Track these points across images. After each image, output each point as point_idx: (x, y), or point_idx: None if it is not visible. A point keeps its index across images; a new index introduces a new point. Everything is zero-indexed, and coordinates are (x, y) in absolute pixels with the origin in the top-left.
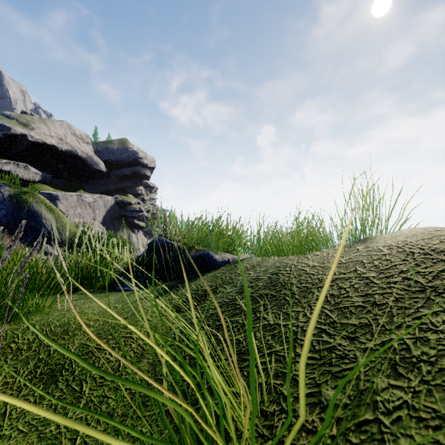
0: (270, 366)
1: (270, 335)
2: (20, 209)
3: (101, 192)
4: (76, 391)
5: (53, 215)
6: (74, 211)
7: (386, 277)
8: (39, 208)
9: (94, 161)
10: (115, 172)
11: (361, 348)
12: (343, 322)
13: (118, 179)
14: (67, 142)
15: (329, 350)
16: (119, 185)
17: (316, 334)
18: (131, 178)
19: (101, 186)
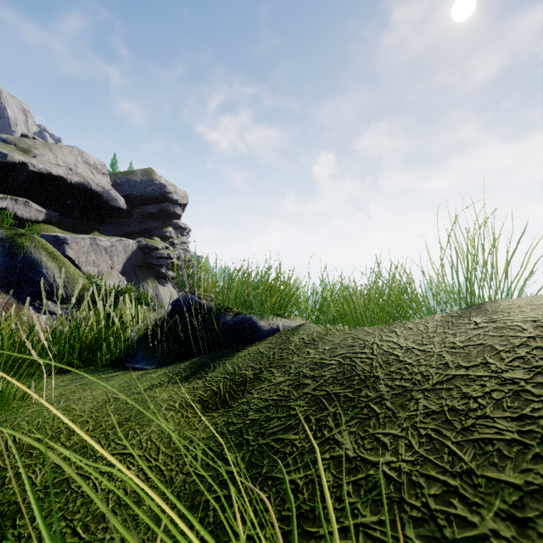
0: None
1: (351, 482)
2: (14, 256)
3: (121, 234)
4: None
5: (57, 264)
6: (86, 257)
7: None
8: (39, 255)
9: (112, 196)
10: (137, 210)
11: None
12: (491, 476)
13: (142, 218)
14: (77, 173)
15: None
16: (143, 225)
17: (440, 495)
18: (157, 217)
19: (121, 227)
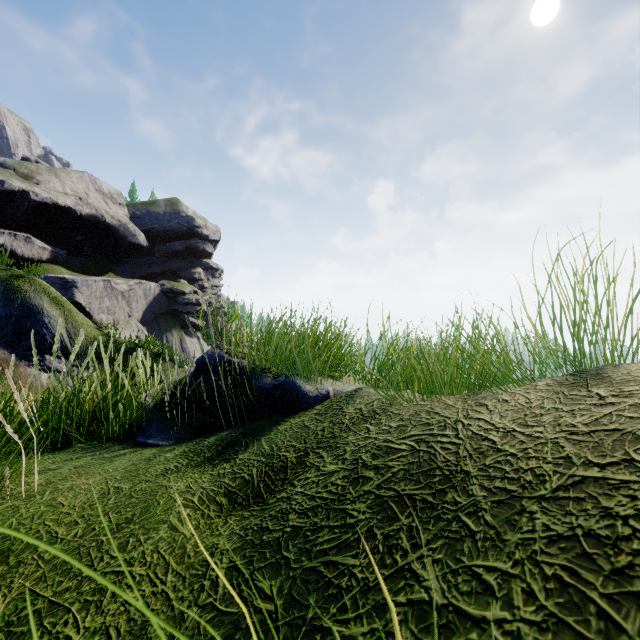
0: None
1: None
2: (9, 302)
3: (141, 276)
4: None
5: (61, 312)
6: (99, 303)
7: None
8: (40, 301)
9: (130, 231)
10: (160, 247)
11: None
12: None
13: (165, 257)
14: (89, 203)
15: None
16: (167, 266)
17: None
18: (184, 256)
19: (141, 268)
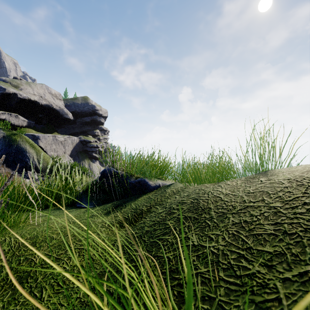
0: (197, 287)
1: (195, 255)
2: (11, 146)
3: (70, 133)
4: (37, 298)
5: (35, 150)
6: (50, 147)
7: (292, 208)
8: (25, 146)
9: (65, 112)
10: (79, 120)
11: (279, 277)
12: (259, 249)
13: (81, 124)
14: (45, 99)
15: (250, 276)
16: (82, 129)
17: (236, 258)
18: (90, 124)
19: (70, 130)
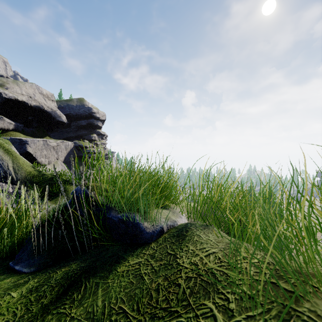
0: None
1: None
2: None
3: (64, 138)
4: None
5: (10, 157)
6: (40, 152)
7: None
8: None
9: (58, 114)
10: (74, 123)
11: None
12: None
13: (77, 128)
14: (35, 99)
15: None
16: (78, 133)
17: None
18: (86, 128)
19: (64, 134)
